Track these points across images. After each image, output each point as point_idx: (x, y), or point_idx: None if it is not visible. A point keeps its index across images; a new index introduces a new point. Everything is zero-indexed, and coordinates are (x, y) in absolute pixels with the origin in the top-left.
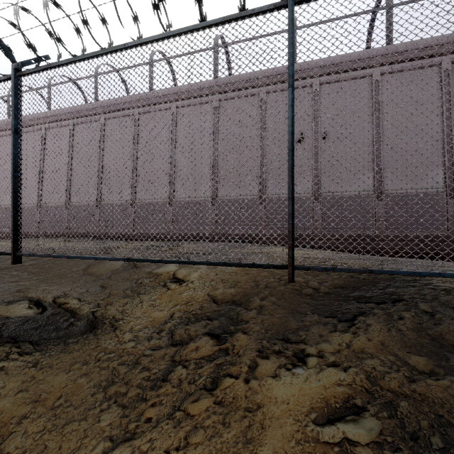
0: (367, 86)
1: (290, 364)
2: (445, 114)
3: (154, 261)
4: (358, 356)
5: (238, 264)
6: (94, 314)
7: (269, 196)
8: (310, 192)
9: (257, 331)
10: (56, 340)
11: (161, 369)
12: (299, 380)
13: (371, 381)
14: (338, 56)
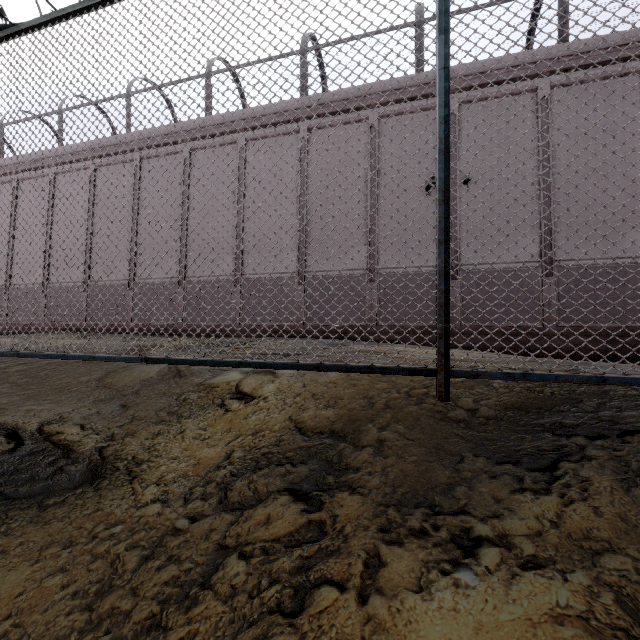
0: (529, 106)
1: (447, 562)
2: None
3: (193, 362)
4: (581, 546)
5: (343, 366)
6: (102, 452)
7: (383, 271)
8: None
9: (376, 488)
10: (26, 499)
11: (200, 560)
12: (472, 602)
13: (628, 612)
14: (487, 61)
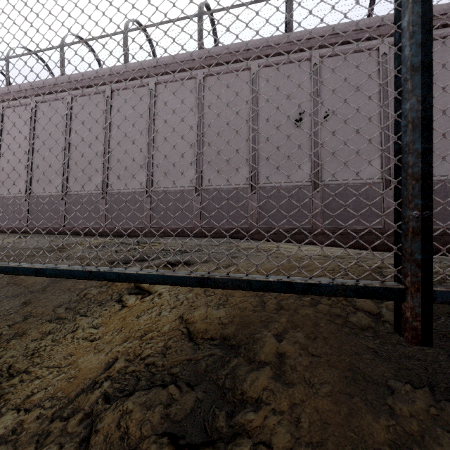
0: (373, 60)
1: None
2: None
3: (28, 271)
4: None
5: (243, 281)
6: None
7: (262, 185)
8: (309, 180)
9: (287, 449)
10: None
11: None
12: None
13: None
14: (341, 24)
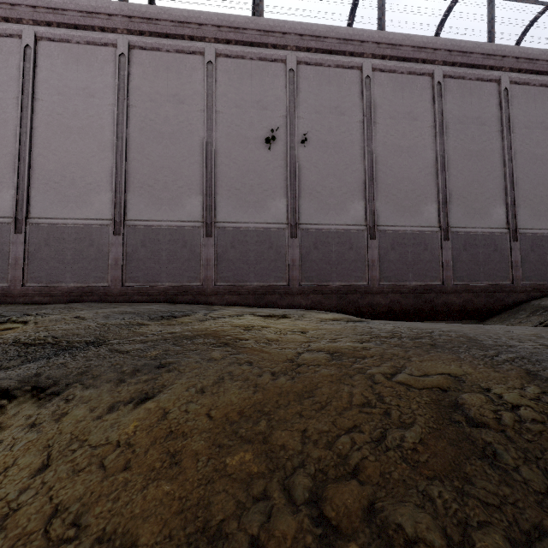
0: (356, 81)
1: None
2: (438, 136)
3: None
4: None
5: None
6: None
7: (221, 225)
8: (284, 222)
9: None
10: None
11: None
12: None
13: None
14: (322, 26)
